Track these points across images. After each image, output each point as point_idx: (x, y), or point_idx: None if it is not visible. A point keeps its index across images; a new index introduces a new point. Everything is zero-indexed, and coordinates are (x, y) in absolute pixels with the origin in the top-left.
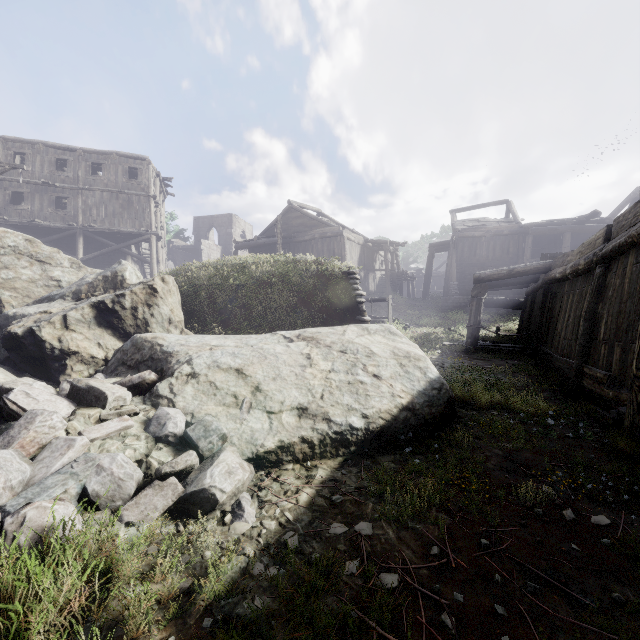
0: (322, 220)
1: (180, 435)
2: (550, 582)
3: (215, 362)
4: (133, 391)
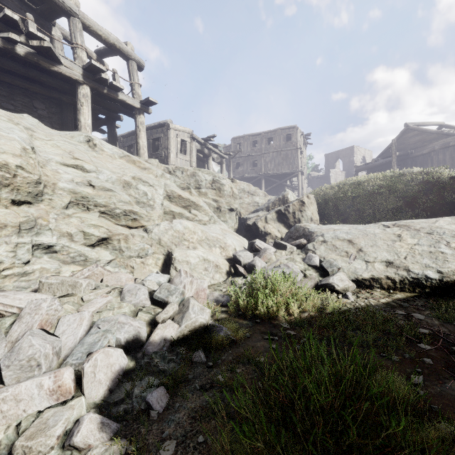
0: (443, 132)
1: (318, 265)
2: None
3: (336, 236)
4: (296, 248)
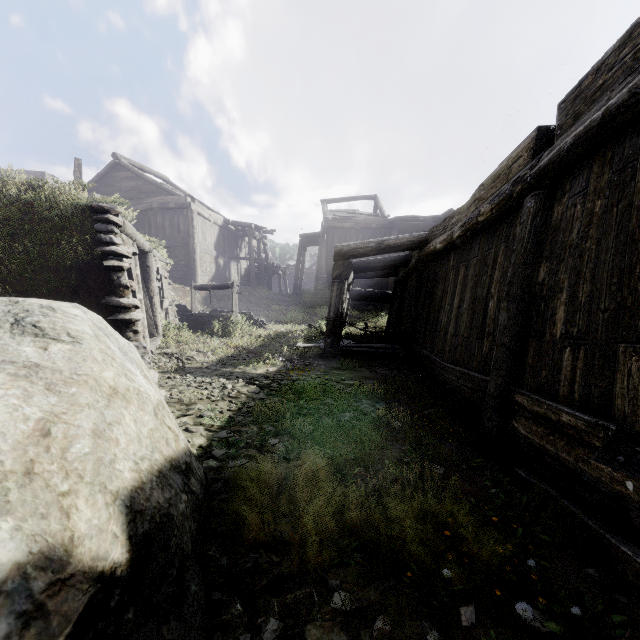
0: (163, 185)
1: None
2: None
3: None
4: None
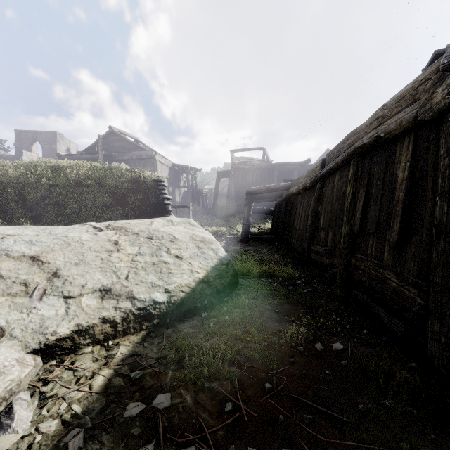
0: (139, 145)
1: None
2: (318, 409)
3: (4, 250)
4: None
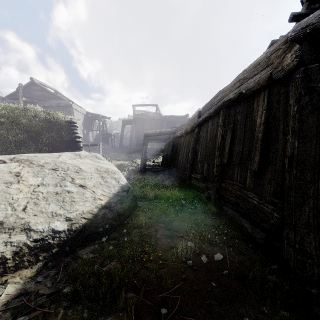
0: (57, 95)
1: None
2: None
3: None
4: None
